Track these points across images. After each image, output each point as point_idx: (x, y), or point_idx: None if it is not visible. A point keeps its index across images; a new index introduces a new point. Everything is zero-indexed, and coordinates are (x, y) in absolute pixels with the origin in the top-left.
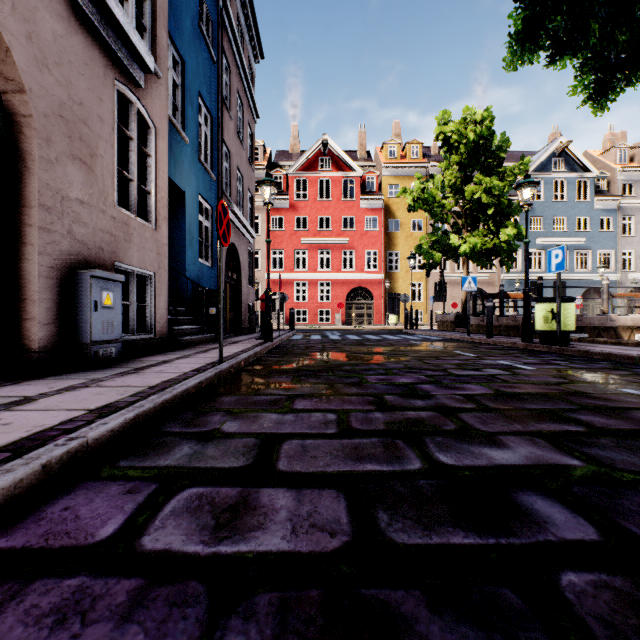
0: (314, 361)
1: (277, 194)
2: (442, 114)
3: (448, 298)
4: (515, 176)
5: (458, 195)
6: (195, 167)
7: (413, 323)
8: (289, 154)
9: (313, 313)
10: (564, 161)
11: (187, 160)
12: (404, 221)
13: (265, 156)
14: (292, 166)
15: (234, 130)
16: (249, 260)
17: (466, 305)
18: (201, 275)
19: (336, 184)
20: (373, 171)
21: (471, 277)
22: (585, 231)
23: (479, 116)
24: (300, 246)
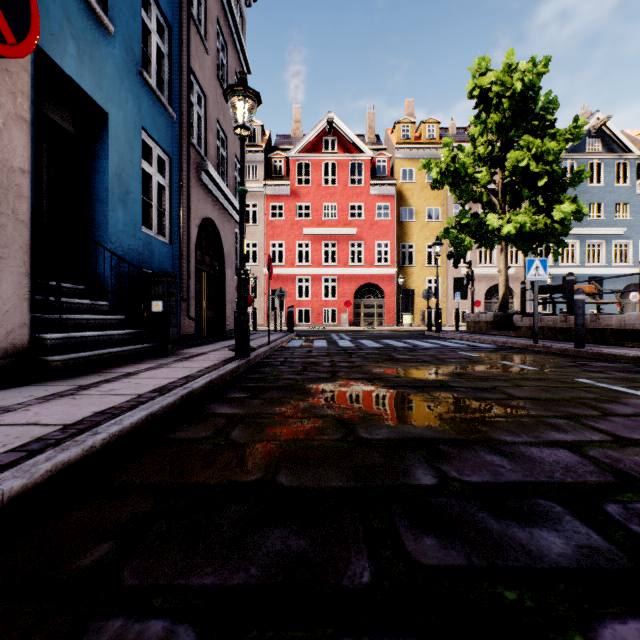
0: (316, 424)
1: (276, 179)
2: (478, 63)
3: (469, 295)
4: (565, 143)
5: (495, 166)
6: (133, 83)
7: (439, 324)
8: (291, 138)
9: (317, 312)
10: (601, 140)
11: (113, 63)
12: (419, 209)
13: (264, 138)
14: (293, 148)
15: (212, 70)
16: (237, 246)
17: (504, 302)
18: (147, 253)
19: (343, 168)
20: (384, 153)
21: (539, 260)
22: (625, 219)
23: (524, 66)
24: (302, 237)
